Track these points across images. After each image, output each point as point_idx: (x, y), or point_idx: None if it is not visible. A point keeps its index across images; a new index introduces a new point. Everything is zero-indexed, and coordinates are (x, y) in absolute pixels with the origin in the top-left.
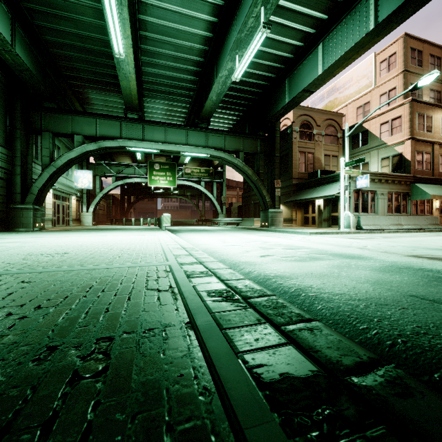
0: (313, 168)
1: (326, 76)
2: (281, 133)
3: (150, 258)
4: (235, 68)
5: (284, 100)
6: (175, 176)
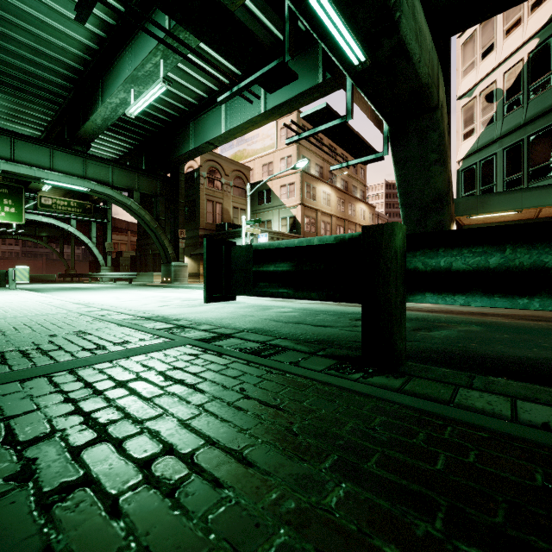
0: (222, 219)
1: (228, 136)
2: (187, 175)
3: (49, 311)
4: (130, 100)
5: (189, 144)
6: (22, 207)
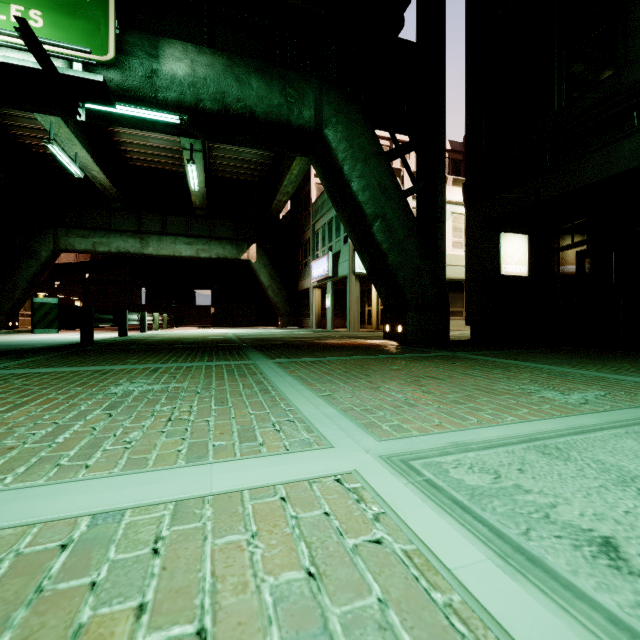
0: None
1: None
2: None
3: None
4: None
5: None
6: None
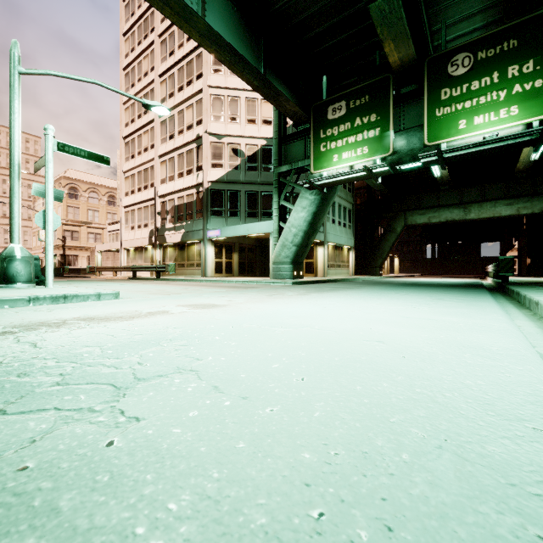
0: None
1: None
2: None
3: None
4: None
5: None
6: None
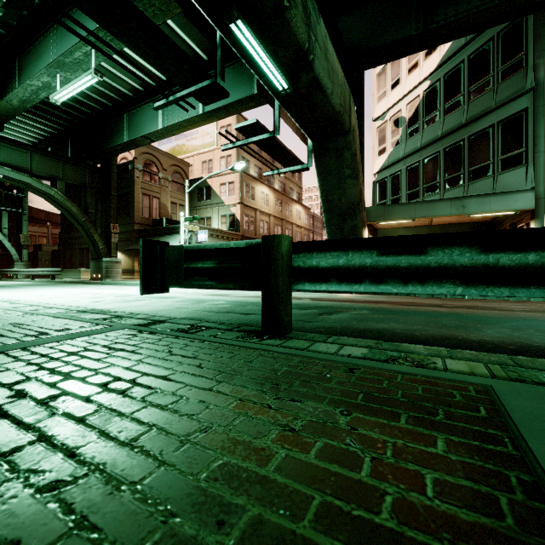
0: (159, 214)
1: (166, 132)
2: (120, 166)
3: None
4: (55, 85)
5: (123, 136)
6: None
